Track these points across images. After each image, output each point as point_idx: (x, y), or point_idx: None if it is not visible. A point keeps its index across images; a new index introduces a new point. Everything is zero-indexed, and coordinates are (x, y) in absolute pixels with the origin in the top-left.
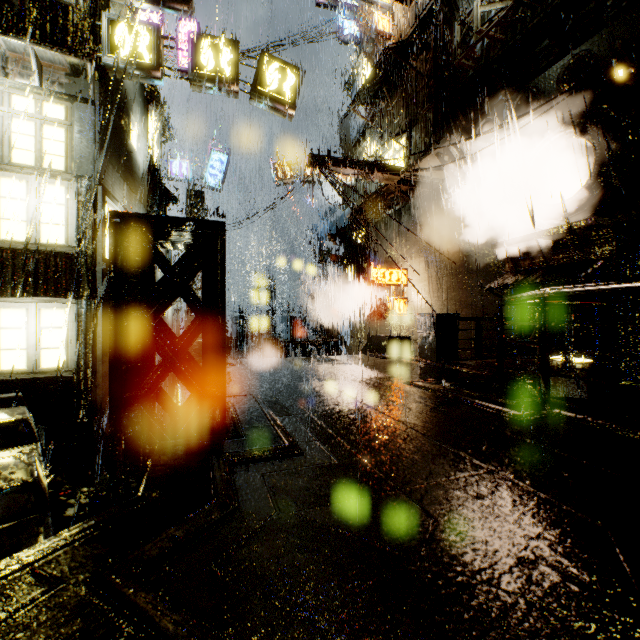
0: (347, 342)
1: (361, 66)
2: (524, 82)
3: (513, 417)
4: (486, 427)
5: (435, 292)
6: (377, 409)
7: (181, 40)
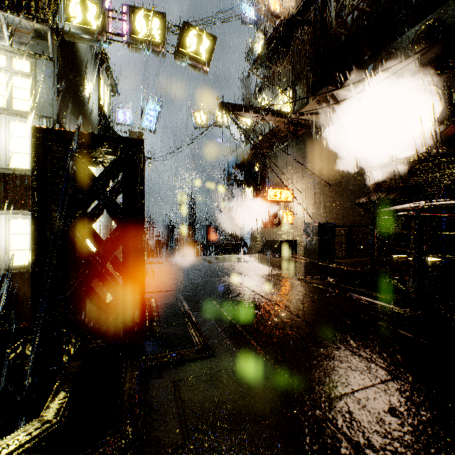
0: (248, 244)
1: (258, 40)
2: (385, 45)
3: (397, 313)
4: (376, 323)
5: (314, 207)
6: (278, 304)
7: (121, 12)
